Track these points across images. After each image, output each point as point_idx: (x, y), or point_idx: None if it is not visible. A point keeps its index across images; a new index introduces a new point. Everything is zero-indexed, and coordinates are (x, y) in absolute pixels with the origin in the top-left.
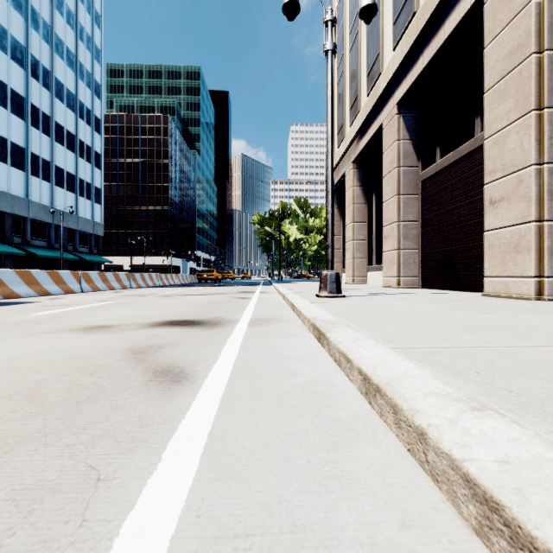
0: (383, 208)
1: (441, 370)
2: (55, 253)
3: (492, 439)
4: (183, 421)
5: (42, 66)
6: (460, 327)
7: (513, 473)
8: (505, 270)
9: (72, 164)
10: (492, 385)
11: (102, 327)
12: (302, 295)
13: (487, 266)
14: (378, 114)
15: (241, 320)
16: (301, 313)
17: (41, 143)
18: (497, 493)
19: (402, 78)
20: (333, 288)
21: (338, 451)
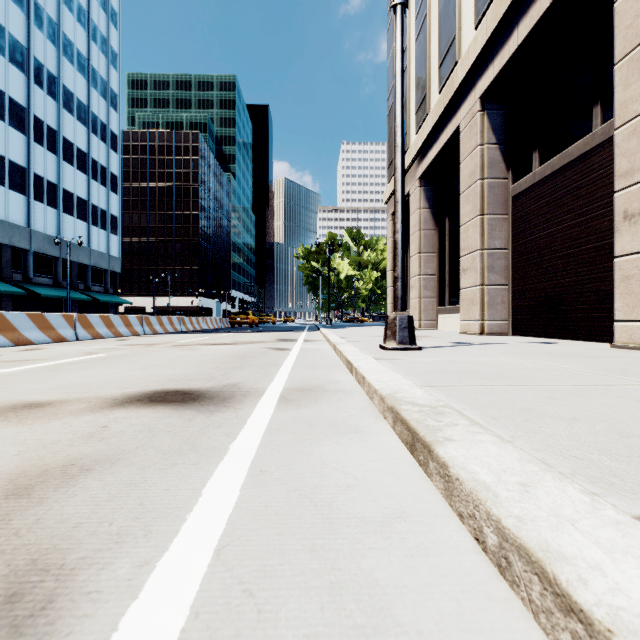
0: (460, 233)
1: None
2: (63, 292)
3: None
4: None
5: (47, 70)
6: None
7: None
8: None
9: (83, 187)
10: None
11: (28, 408)
12: (360, 346)
13: (620, 306)
14: (454, 114)
15: (268, 390)
16: (366, 380)
17: (46, 162)
18: None
19: (487, 63)
20: (404, 336)
21: None
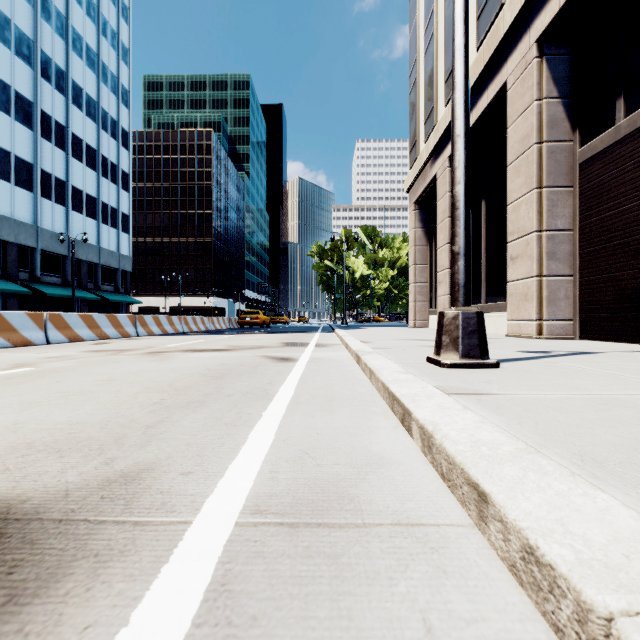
0: (507, 214)
1: None
2: (70, 292)
3: None
4: None
5: (55, 65)
6: None
7: None
8: None
9: (92, 185)
10: None
11: None
12: (397, 358)
13: None
14: (498, 70)
15: (197, 521)
16: (505, 520)
17: (54, 158)
18: None
19: None
20: (471, 345)
21: None
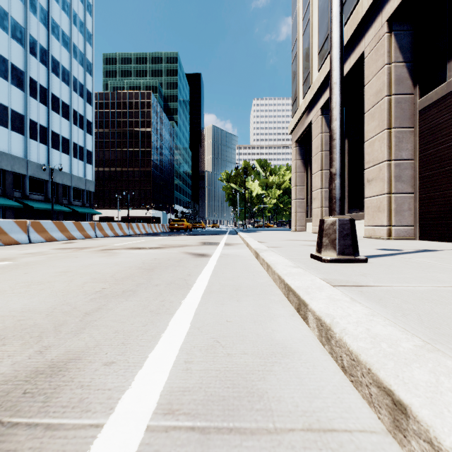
0: (364, 148)
1: None
2: (50, 206)
3: None
4: None
5: (40, 45)
6: None
7: None
8: None
9: (66, 130)
10: None
11: None
12: (287, 255)
13: None
14: (358, 43)
15: (108, 425)
16: (439, 446)
17: (39, 111)
18: None
19: None
20: (346, 245)
21: None
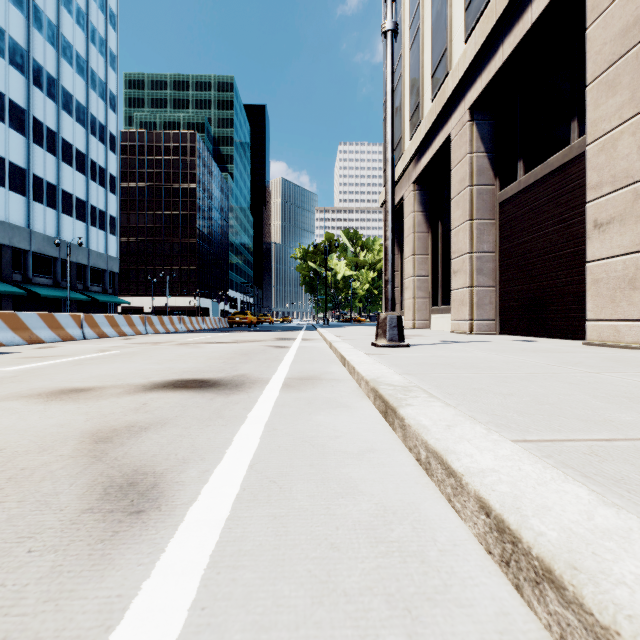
0: (451, 237)
1: None
2: (62, 293)
3: None
4: None
5: (47, 72)
6: (596, 395)
7: None
8: (615, 312)
9: (82, 188)
10: None
11: (75, 392)
12: (354, 344)
13: (591, 307)
14: (446, 122)
15: (273, 379)
16: (356, 370)
17: (46, 163)
18: None
19: (475, 76)
20: (393, 334)
21: None
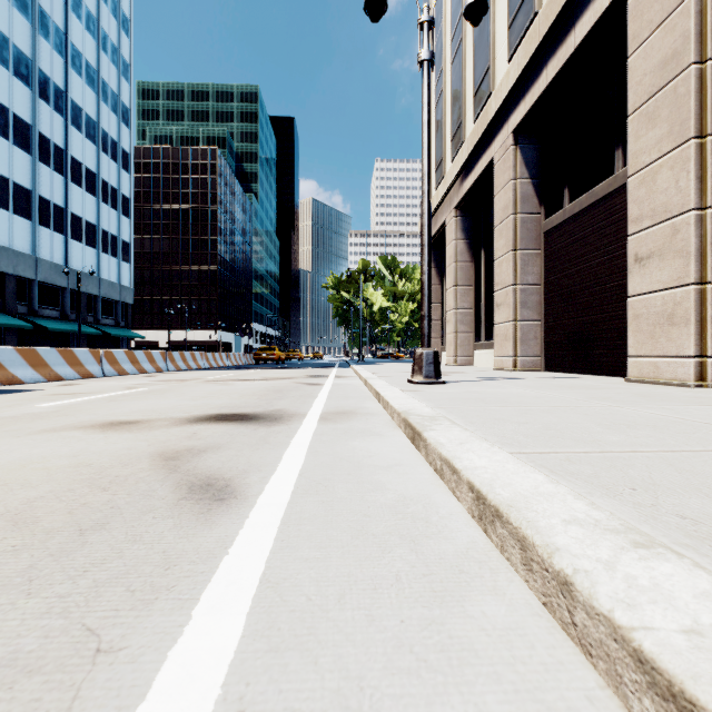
0: (494, 268)
1: (583, 485)
2: (71, 326)
3: (670, 594)
4: (225, 558)
5: (54, 84)
6: (602, 423)
7: (711, 652)
8: (655, 348)
9: (92, 211)
10: (657, 508)
11: (125, 424)
12: (390, 381)
13: (632, 343)
14: (489, 145)
15: (309, 413)
16: (389, 404)
17: (53, 183)
18: (691, 687)
19: (519, 98)
20: (430, 371)
21: (443, 605)
